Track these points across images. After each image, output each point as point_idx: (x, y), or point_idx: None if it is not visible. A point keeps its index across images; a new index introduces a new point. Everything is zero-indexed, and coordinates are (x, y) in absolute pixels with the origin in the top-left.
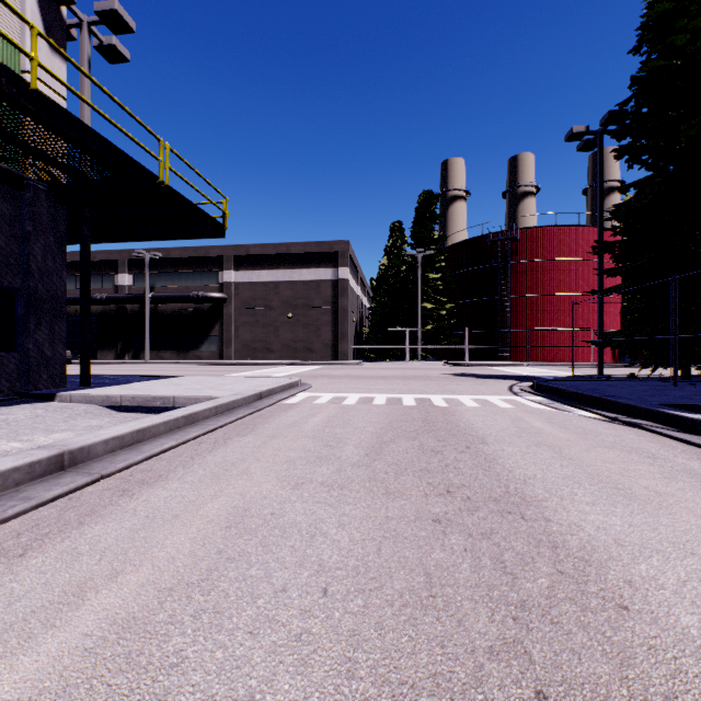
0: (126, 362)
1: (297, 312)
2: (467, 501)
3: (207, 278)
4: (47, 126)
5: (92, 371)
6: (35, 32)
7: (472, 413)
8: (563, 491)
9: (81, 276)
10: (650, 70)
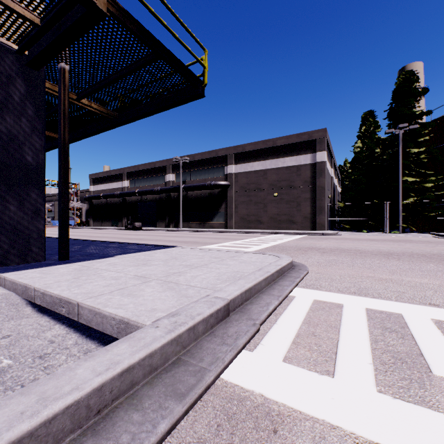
0: (168, 229)
1: (281, 192)
2: None
3: (217, 172)
4: None
5: (139, 236)
6: None
7: None
8: None
9: (59, 145)
10: None
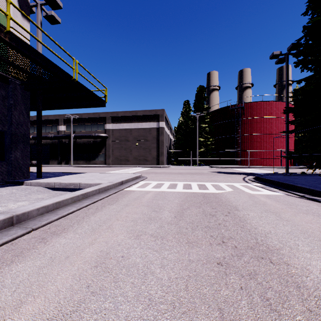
0: (62, 165)
1: (140, 143)
2: (235, 248)
3: (99, 127)
4: (16, 50)
5: (46, 170)
6: (9, 2)
7: (227, 192)
8: (290, 242)
9: (37, 125)
10: (313, 22)
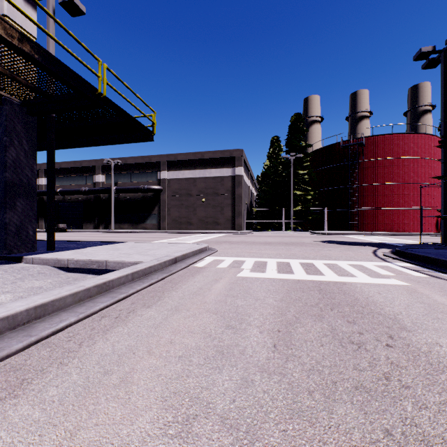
0: (99, 231)
1: (208, 198)
2: None
3: (150, 176)
4: None
5: (74, 237)
6: None
7: (361, 281)
8: None
9: (48, 169)
10: None
